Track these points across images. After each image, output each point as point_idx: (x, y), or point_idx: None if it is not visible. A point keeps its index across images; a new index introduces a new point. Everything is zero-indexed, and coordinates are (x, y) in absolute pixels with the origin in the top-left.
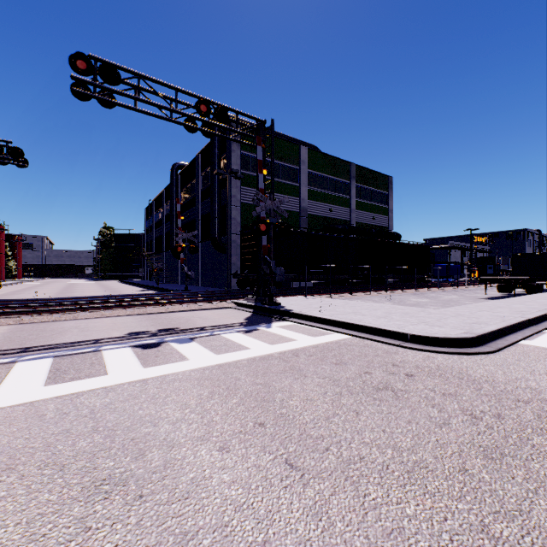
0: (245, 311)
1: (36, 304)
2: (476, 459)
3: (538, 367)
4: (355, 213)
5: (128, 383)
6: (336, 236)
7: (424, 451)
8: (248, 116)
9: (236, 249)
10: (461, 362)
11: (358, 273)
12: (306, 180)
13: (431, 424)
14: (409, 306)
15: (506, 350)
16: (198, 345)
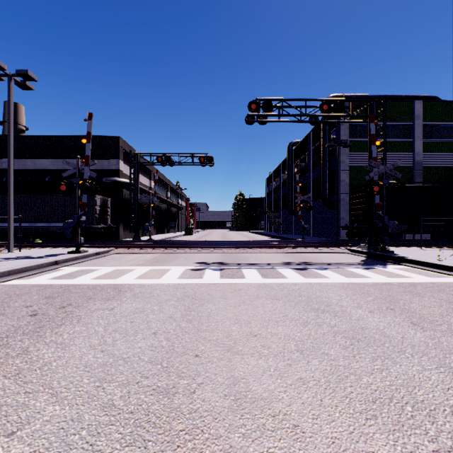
0: (359, 256)
1: (224, 243)
2: None
3: None
4: None
5: (302, 283)
6: None
7: None
8: (361, 101)
9: (344, 206)
10: None
11: None
12: (421, 134)
13: None
14: None
15: None
16: (332, 272)
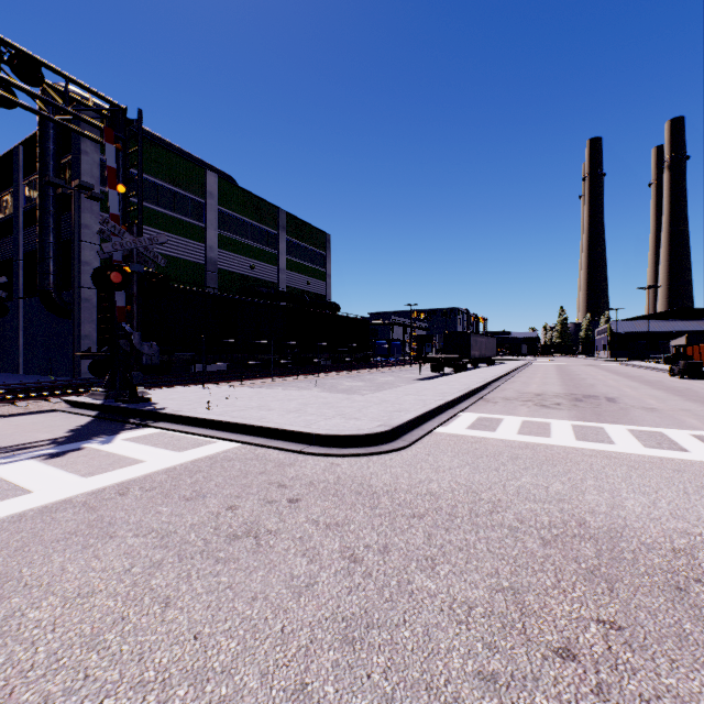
0: (83, 415)
1: None
2: (329, 652)
3: (444, 461)
4: (286, 274)
5: None
6: (256, 301)
7: (250, 665)
8: (91, 91)
9: (91, 313)
10: (368, 467)
11: (287, 351)
12: (216, 221)
13: (287, 593)
14: (341, 392)
15: (420, 443)
16: None
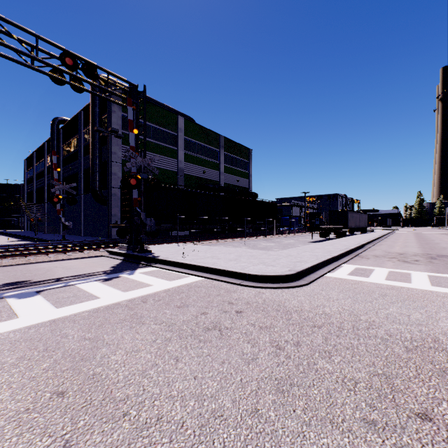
0: (116, 259)
1: None
2: (269, 395)
3: (333, 294)
4: (224, 175)
5: None
6: (207, 193)
7: (225, 396)
8: (120, 78)
9: (117, 202)
10: (282, 295)
11: (225, 223)
12: (183, 145)
13: (241, 361)
14: (260, 249)
15: (315, 282)
16: (41, 299)
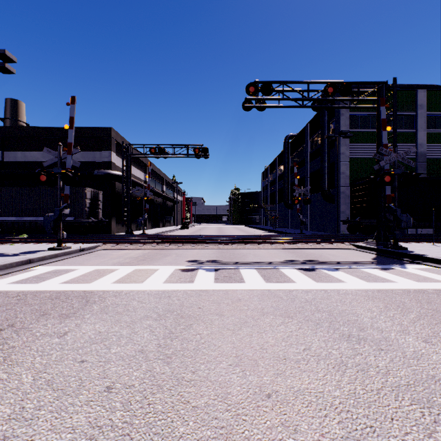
0: (367, 253)
1: (220, 238)
2: None
3: None
4: None
5: (314, 289)
6: None
7: None
8: (369, 83)
9: (344, 199)
10: None
11: None
12: (424, 124)
13: None
14: None
15: None
16: (345, 274)
